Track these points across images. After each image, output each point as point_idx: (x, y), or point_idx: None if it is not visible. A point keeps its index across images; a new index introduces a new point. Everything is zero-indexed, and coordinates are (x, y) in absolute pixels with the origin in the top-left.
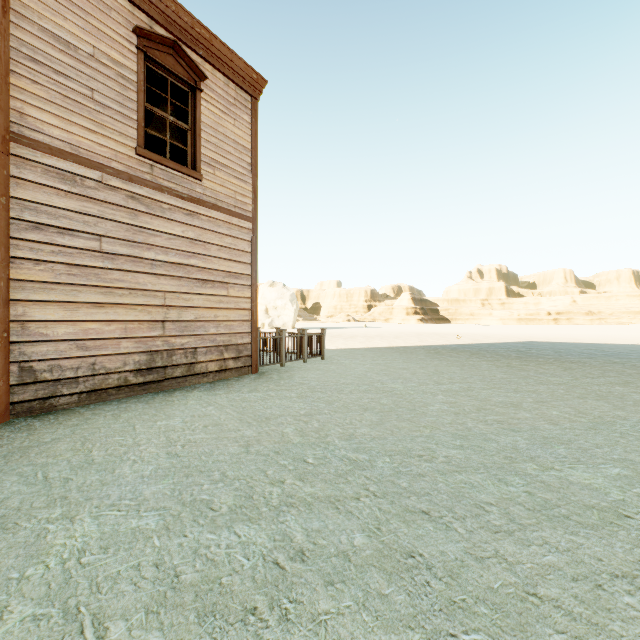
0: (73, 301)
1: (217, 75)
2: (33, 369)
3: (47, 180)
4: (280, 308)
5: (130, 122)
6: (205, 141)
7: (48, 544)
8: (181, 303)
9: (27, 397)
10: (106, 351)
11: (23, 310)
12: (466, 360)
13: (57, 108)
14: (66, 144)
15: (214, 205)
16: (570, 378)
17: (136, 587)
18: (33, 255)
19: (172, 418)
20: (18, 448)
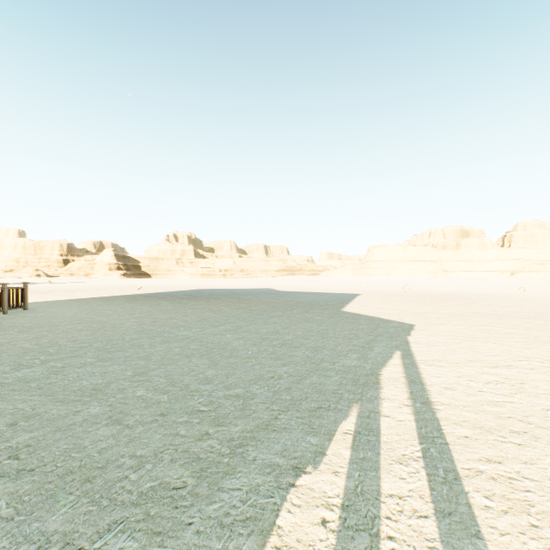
0: None
1: None
2: None
3: None
4: None
5: None
6: None
7: None
8: None
9: None
10: None
11: None
12: (155, 302)
13: None
14: None
15: None
16: (207, 305)
17: None
18: None
19: None
20: None
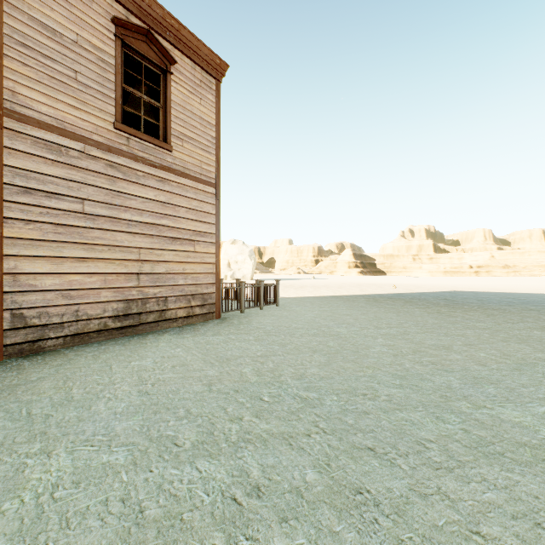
0: (59, 256)
1: (185, 60)
2: (23, 315)
3: (36, 150)
4: (240, 262)
5: (109, 100)
6: (175, 117)
7: (25, 478)
8: (154, 258)
9: (18, 340)
10: (88, 300)
11: (15, 264)
12: (401, 307)
13: (45, 87)
14: (53, 119)
15: (182, 173)
16: (493, 323)
17: (103, 523)
18: (23, 216)
19: (144, 359)
20: (7, 386)
